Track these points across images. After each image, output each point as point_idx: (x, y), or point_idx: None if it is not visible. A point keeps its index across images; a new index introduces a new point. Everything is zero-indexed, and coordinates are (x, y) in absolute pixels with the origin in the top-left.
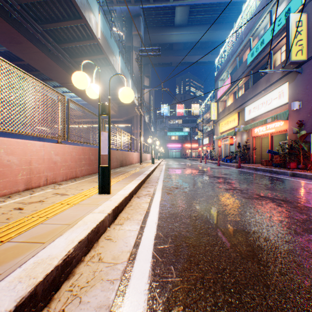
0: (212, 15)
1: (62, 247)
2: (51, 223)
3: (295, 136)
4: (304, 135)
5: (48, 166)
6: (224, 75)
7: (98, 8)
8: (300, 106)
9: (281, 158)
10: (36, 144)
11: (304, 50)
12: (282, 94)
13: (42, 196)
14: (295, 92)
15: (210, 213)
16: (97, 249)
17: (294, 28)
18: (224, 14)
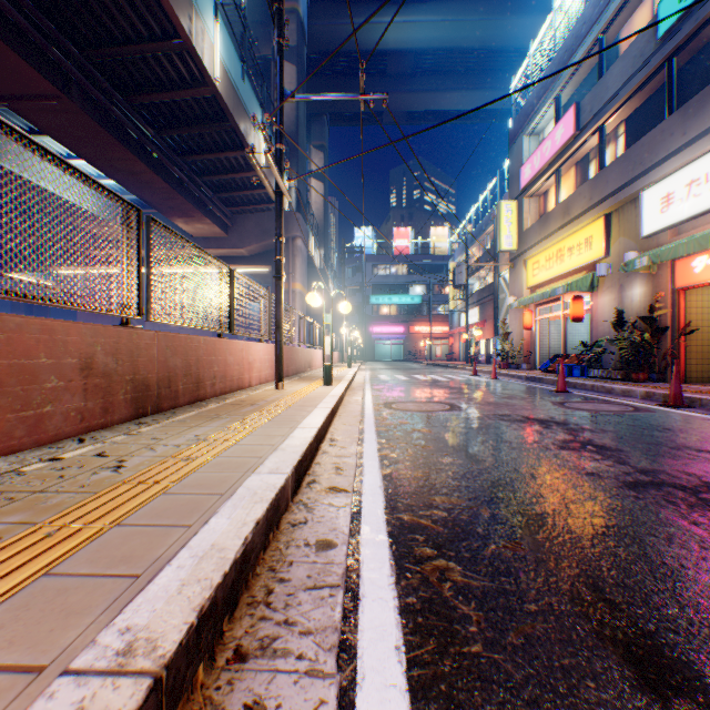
0: None
1: None
2: None
3: None
4: None
5: None
6: (546, 114)
7: None
8: None
9: None
10: None
11: None
12: None
13: None
14: None
15: None
16: None
17: None
18: None
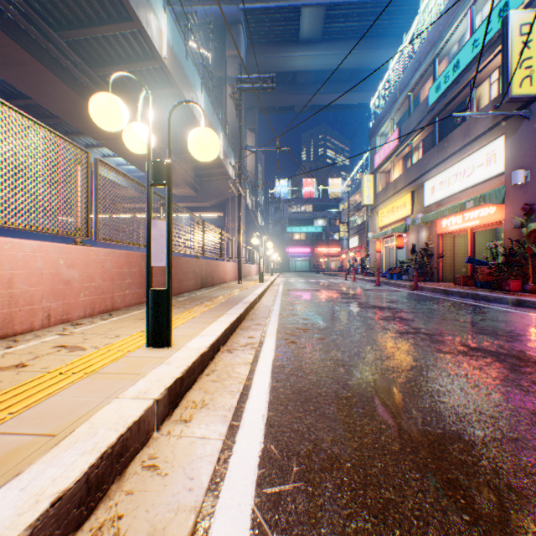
0: (365, 22)
1: None
2: (11, 432)
3: (518, 233)
4: None
5: (51, 289)
6: (387, 126)
7: (163, 3)
8: (527, 177)
9: (492, 272)
10: (24, 244)
11: (535, 76)
12: (492, 157)
13: (28, 353)
14: (517, 153)
15: (378, 390)
16: (115, 503)
17: (516, 37)
18: (387, 21)
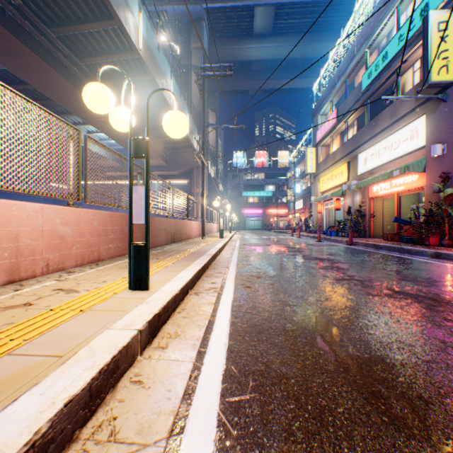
0: (308, 19)
1: (26, 420)
2: (27, 353)
3: (436, 197)
4: (452, 194)
5: (49, 243)
6: (327, 107)
7: (139, 4)
8: (444, 150)
9: (414, 229)
10: (28, 206)
11: (451, 66)
12: (415, 133)
13: (32, 295)
14: (436, 130)
15: (318, 325)
16: (110, 408)
17: (435, 33)
18: (327, 19)
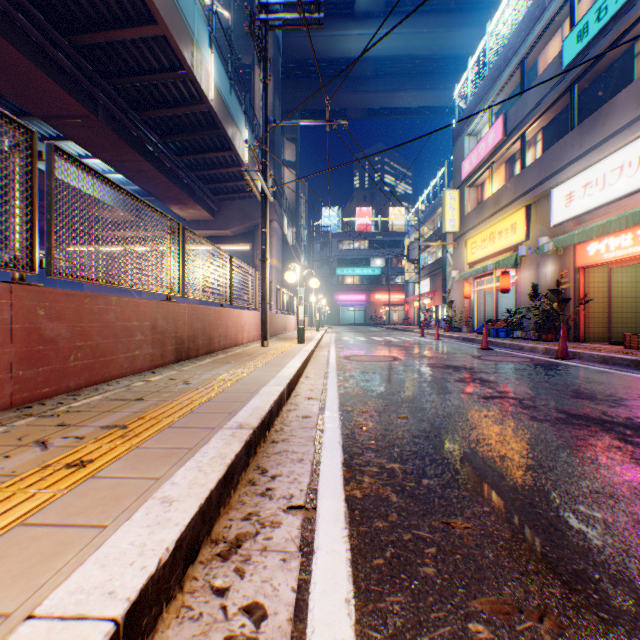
0: None
1: None
2: None
3: None
4: None
5: None
6: (482, 119)
7: None
8: None
9: None
10: None
11: None
12: None
13: None
14: None
15: None
16: None
17: None
18: None
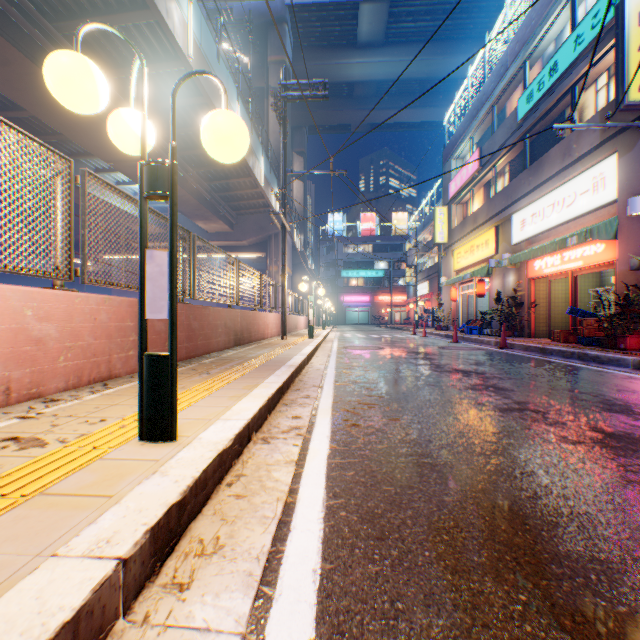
0: (436, 22)
1: None
2: None
3: (635, 276)
4: None
5: (11, 352)
6: (465, 147)
7: None
8: None
9: (602, 325)
10: None
11: None
12: (600, 181)
13: None
14: (634, 175)
15: (494, 515)
16: None
17: (635, 27)
18: (463, 21)
